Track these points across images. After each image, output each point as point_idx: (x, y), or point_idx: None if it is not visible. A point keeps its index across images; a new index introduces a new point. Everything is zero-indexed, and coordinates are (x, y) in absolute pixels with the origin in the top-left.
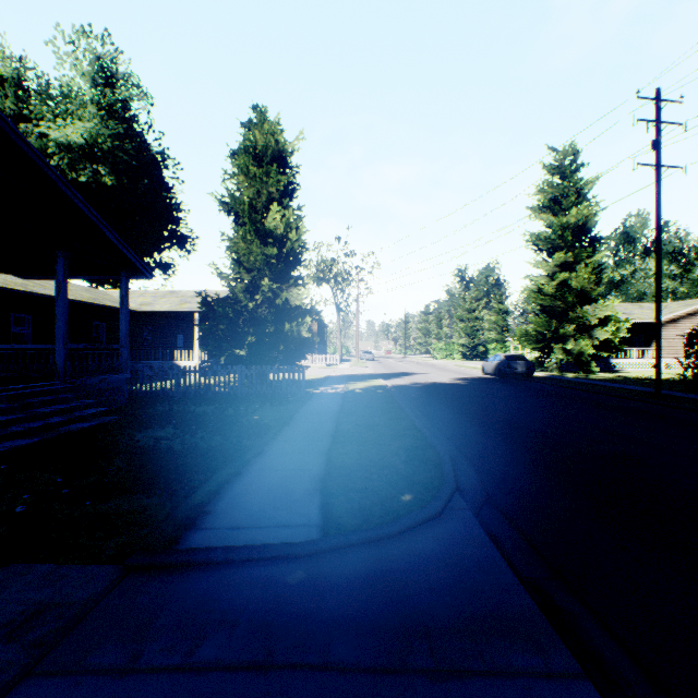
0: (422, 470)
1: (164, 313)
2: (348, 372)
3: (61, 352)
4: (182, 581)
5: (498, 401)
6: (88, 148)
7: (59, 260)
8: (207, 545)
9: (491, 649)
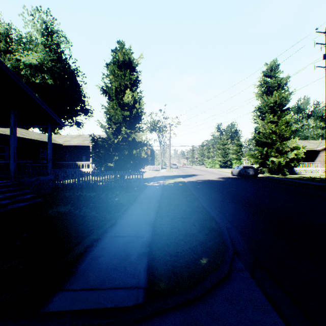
0: (211, 237)
1: (75, 145)
2: (165, 174)
3: (13, 165)
4: None
5: (243, 190)
6: (40, 66)
7: (12, 115)
8: (61, 309)
9: None
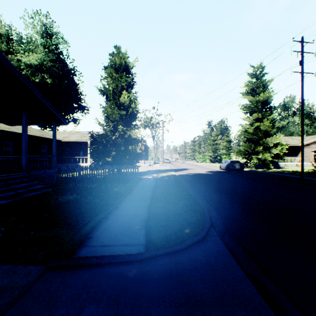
0: (194, 216)
1: (74, 141)
2: (158, 168)
3: (24, 159)
4: (75, 275)
5: (228, 182)
6: (40, 66)
7: (23, 116)
8: (88, 255)
9: (235, 315)
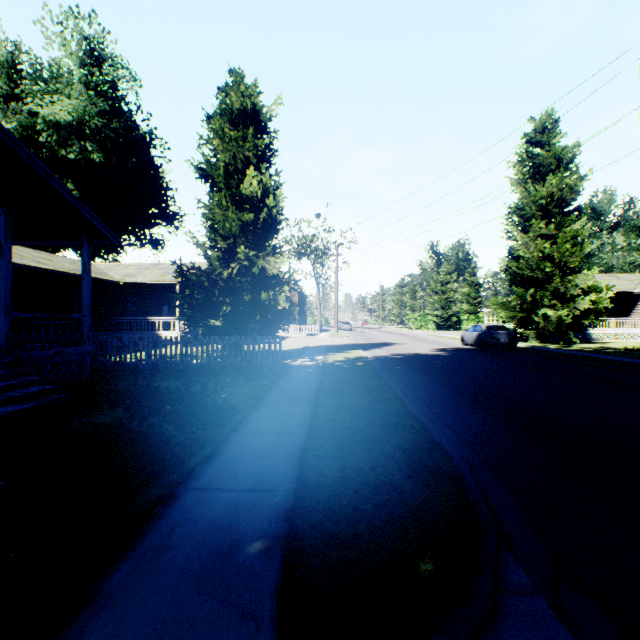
0: (436, 493)
1: (147, 284)
2: (327, 342)
3: (3, 322)
4: None
5: (492, 376)
6: (77, 126)
7: (1, 217)
8: None
9: None
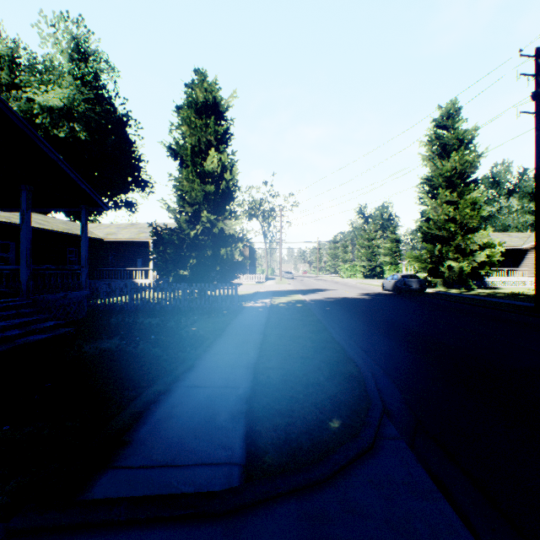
0: (346, 388)
1: (125, 241)
2: (273, 288)
3: (25, 272)
4: None
5: (401, 314)
6: (66, 110)
7: (23, 192)
8: (112, 495)
9: None
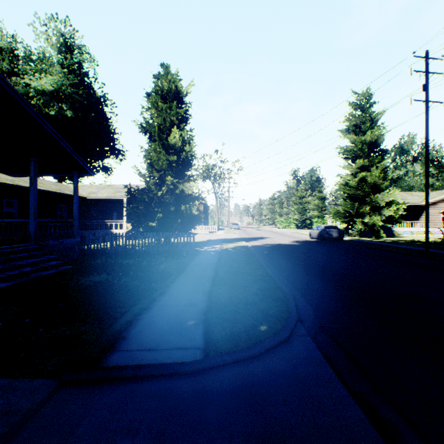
0: (274, 306)
1: (104, 199)
2: (223, 237)
3: (33, 224)
4: (101, 393)
5: (322, 256)
6: (56, 93)
7: (31, 163)
8: (121, 364)
9: None
